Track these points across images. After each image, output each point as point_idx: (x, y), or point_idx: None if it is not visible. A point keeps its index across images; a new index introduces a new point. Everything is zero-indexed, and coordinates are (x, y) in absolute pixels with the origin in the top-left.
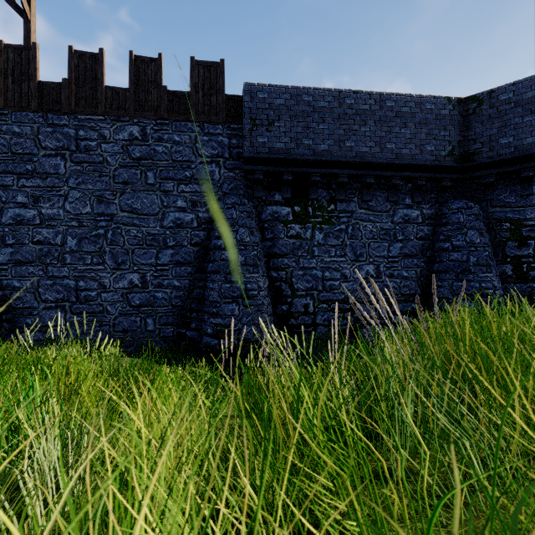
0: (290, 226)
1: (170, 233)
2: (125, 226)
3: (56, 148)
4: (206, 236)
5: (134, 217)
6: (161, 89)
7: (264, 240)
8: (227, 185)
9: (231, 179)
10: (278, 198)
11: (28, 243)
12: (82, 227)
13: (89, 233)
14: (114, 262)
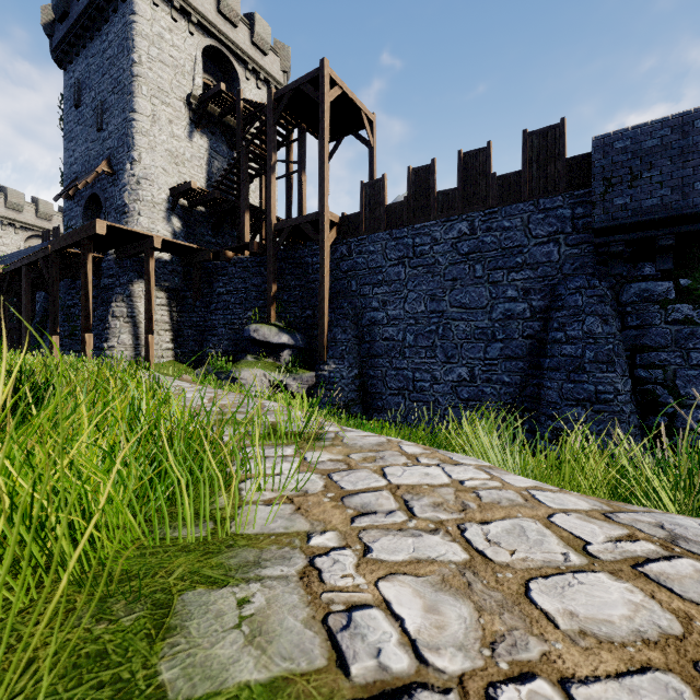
0: (671, 308)
1: (498, 326)
2: (454, 322)
3: (398, 258)
4: (540, 328)
5: (462, 312)
6: (490, 177)
7: (625, 328)
8: (569, 265)
9: (575, 257)
10: (650, 271)
11: (378, 340)
12: (417, 325)
13: (423, 330)
14: (444, 355)
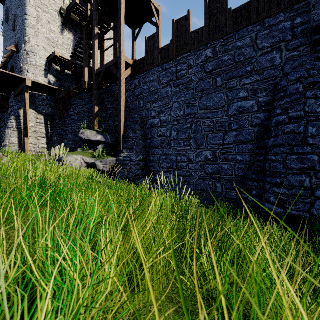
0: None
1: (233, 119)
2: (202, 120)
3: (167, 82)
4: (266, 117)
5: (208, 113)
6: (227, 12)
7: None
8: (290, 65)
9: (295, 58)
10: None
11: (155, 137)
12: (179, 124)
13: (182, 127)
14: (196, 144)
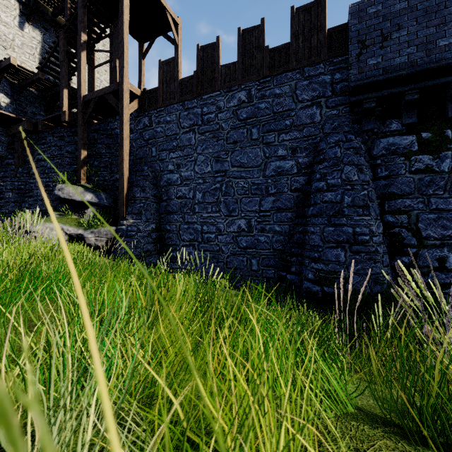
0: (414, 159)
1: (271, 181)
2: (235, 179)
3: (189, 126)
4: (305, 181)
5: (241, 171)
6: (264, 50)
7: (376, 179)
8: (329, 124)
9: (334, 117)
10: (396, 127)
11: (174, 198)
12: (205, 183)
13: (210, 188)
14: (227, 210)
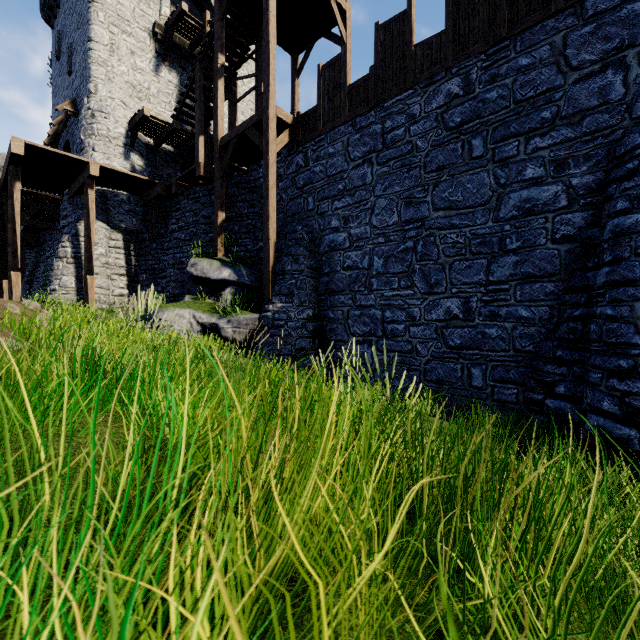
0: None
1: (510, 228)
2: (440, 231)
3: (363, 155)
4: (588, 221)
5: (451, 215)
6: None
7: None
8: None
9: None
10: None
11: (339, 270)
12: (388, 243)
13: (396, 249)
14: (425, 283)
